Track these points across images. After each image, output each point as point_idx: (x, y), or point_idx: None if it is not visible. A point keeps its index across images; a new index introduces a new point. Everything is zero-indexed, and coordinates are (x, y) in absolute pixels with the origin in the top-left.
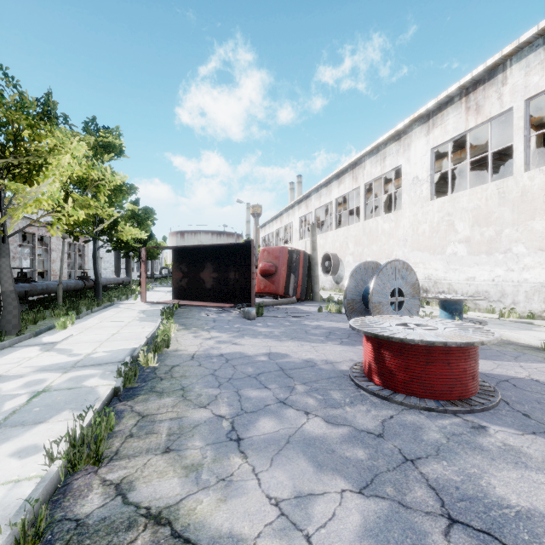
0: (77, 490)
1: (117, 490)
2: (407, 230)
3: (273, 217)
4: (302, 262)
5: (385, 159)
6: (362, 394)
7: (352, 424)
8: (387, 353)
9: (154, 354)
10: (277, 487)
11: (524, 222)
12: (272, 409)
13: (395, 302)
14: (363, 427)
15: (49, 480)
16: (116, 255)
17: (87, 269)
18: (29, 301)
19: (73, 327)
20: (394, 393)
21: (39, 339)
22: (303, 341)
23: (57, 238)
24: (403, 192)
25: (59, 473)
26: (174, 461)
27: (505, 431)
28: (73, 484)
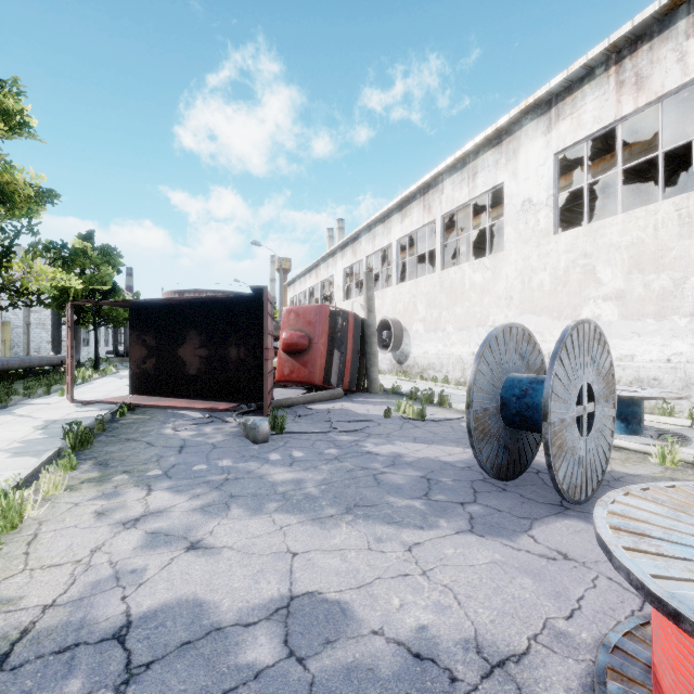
0: None
1: None
2: (513, 282)
3: (306, 270)
4: (352, 331)
5: (476, 176)
6: None
7: None
8: None
9: None
10: None
11: None
12: None
13: (582, 417)
14: None
15: None
16: (54, 319)
17: None
18: None
19: None
20: None
21: None
22: (378, 523)
23: None
24: (505, 223)
25: None
26: None
27: None
28: None
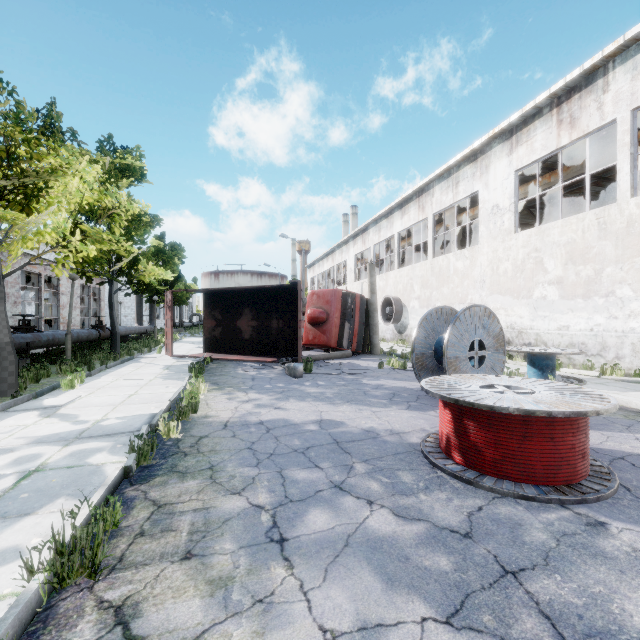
0: (62, 617)
1: (116, 616)
2: (485, 269)
3: (324, 255)
4: (359, 308)
5: (458, 184)
6: (439, 476)
7: (429, 519)
8: (472, 424)
9: (178, 421)
10: (333, 613)
11: (630, 259)
12: (324, 496)
13: (475, 357)
14: (444, 524)
15: (24, 604)
16: (138, 299)
17: (102, 316)
18: (32, 355)
19: (83, 386)
20: (481, 476)
21: (40, 401)
22: (362, 405)
23: (68, 280)
24: (480, 223)
25: (39, 592)
26: (197, 572)
27: (632, 529)
28: (59, 607)
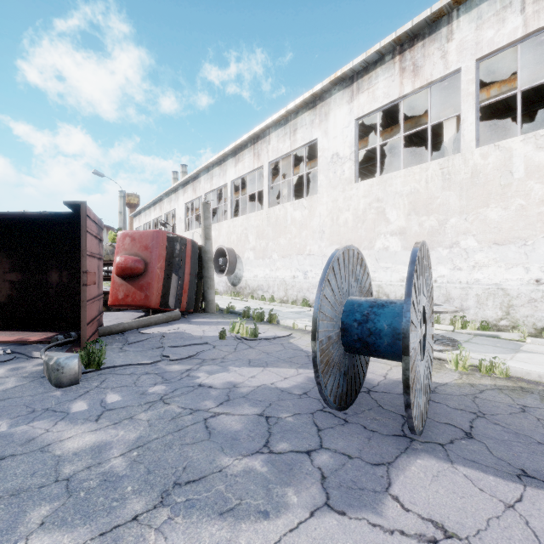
0: None
1: None
2: (324, 219)
3: (151, 203)
4: (190, 256)
5: (296, 132)
6: None
7: None
8: None
9: None
10: None
11: (475, 210)
12: None
13: (421, 340)
14: None
15: None
16: None
17: None
18: None
19: None
20: None
21: None
22: (206, 519)
23: None
24: (319, 172)
25: None
26: None
27: None
28: None
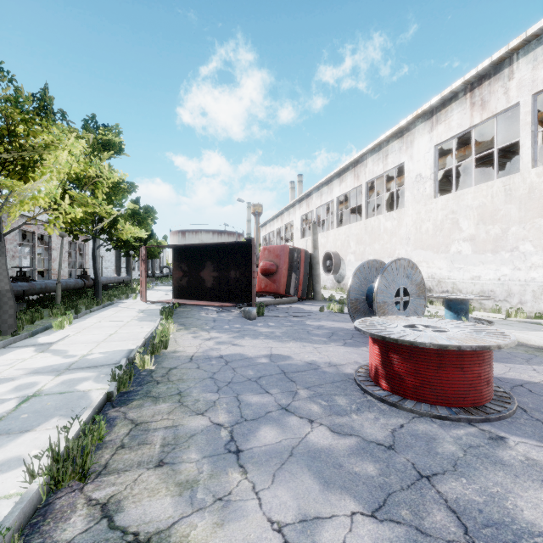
0: (58, 512)
1: (103, 511)
2: (410, 228)
3: (274, 216)
4: (303, 261)
5: (387, 157)
6: (369, 400)
7: (359, 434)
8: (396, 357)
9: (151, 356)
10: (279, 509)
11: (531, 220)
12: (273, 416)
13: (400, 302)
14: (371, 438)
15: (28, 501)
16: (116, 253)
17: (87, 268)
18: (28, 301)
19: (71, 327)
20: (403, 399)
21: (35, 339)
22: (305, 342)
23: (57, 237)
24: (405, 189)
25: (39, 491)
26: (168, 476)
27: (526, 443)
28: (55, 504)
